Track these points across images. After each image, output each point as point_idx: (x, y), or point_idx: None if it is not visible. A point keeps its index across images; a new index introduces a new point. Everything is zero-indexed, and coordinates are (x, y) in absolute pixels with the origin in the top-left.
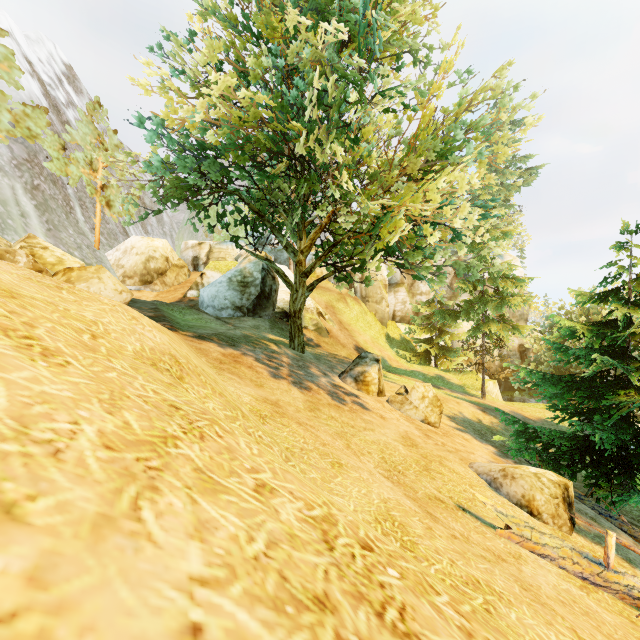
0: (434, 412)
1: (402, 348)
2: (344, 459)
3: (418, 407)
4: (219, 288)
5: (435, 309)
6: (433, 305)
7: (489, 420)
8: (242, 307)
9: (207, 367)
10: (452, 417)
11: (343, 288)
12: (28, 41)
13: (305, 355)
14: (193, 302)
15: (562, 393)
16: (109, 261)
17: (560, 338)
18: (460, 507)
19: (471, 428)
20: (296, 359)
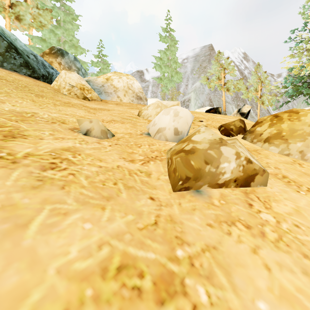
0: None
1: None
2: None
3: None
4: None
5: None
6: None
7: None
8: None
9: None
10: None
11: None
12: (232, 54)
13: None
14: None
15: None
16: None
17: None
18: None
19: None
20: None
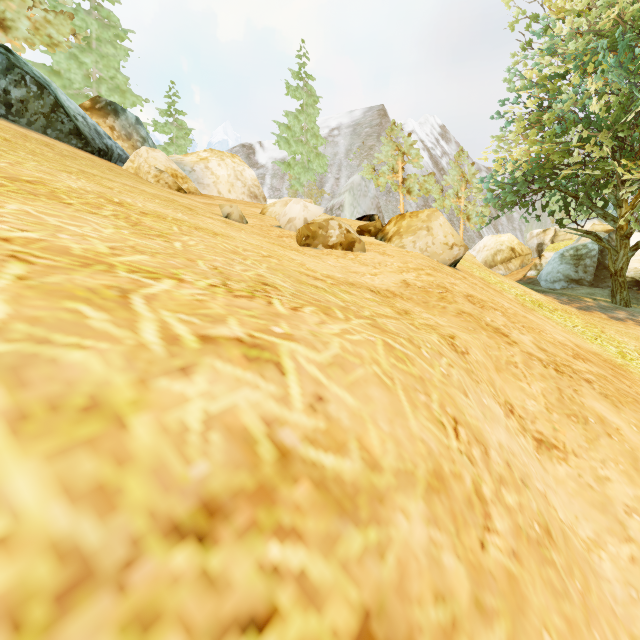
0: None
1: None
2: None
3: None
4: (552, 264)
5: None
6: None
7: None
8: (575, 278)
9: None
10: None
11: None
12: (420, 126)
13: (627, 308)
14: (531, 280)
15: None
16: None
17: None
18: None
19: None
20: (606, 306)
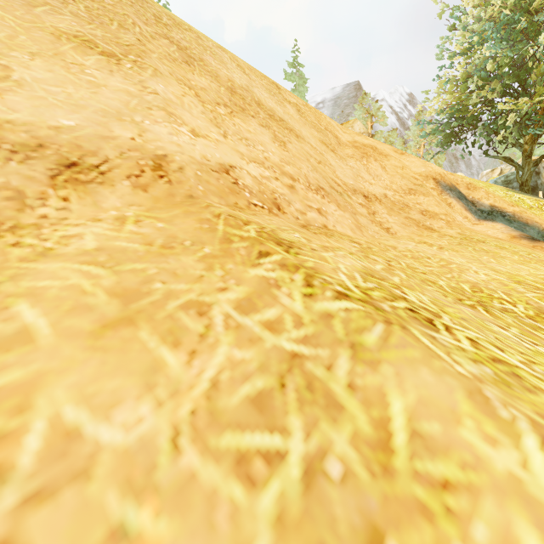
0: None
1: None
2: None
3: None
4: None
5: None
6: None
7: None
8: None
9: None
10: None
11: None
12: (390, 95)
13: None
14: None
15: None
16: None
17: None
18: None
19: None
20: None
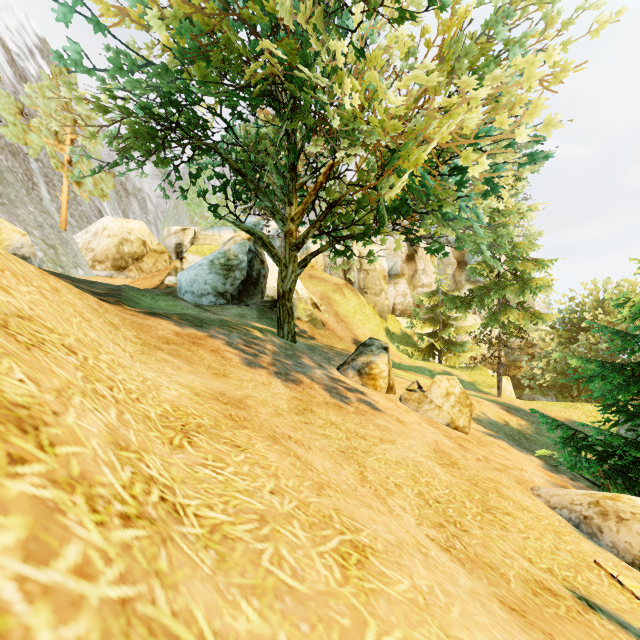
0: (463, 413)
1: (403, 343)
2: (365, 525)
3: (441, 407)
4: (199, 271)
5: (439, 301)
6: (437, 296)
7: (517, 422)
8: (225, 293)
9: (109, 337)
10: (476, 419)
11: (340, 279)
12: None
13: (296, 345)
14: (171, 289)
15: (619, 388)
16: (77, 244)
17: (627, 316)
18: (580, 598)
19: (502, 433)
20: (284, 348)
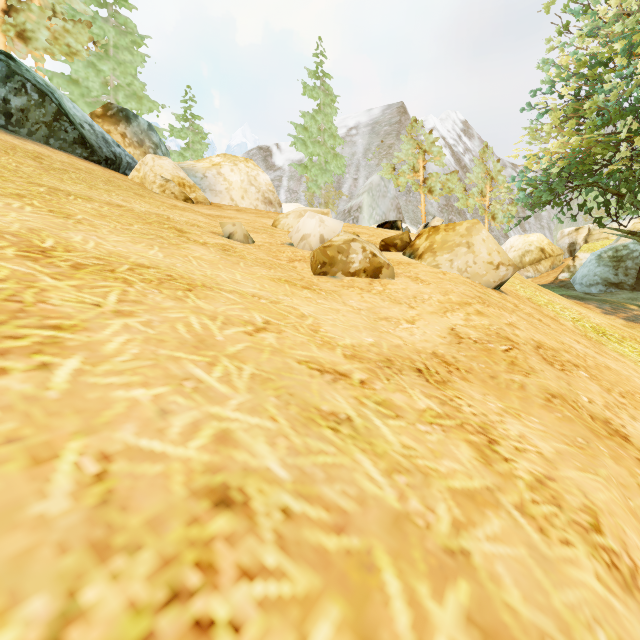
0: None
1: None
2: None
3: None
4: (588, 267)
5: None
6: None
7: None
8: (614, 281)
9: None
10: None
11: None
12: (441, 122)
13: None
14: (563, 283)
15: None
16: None
17: None
18: None
19: None
20: None
